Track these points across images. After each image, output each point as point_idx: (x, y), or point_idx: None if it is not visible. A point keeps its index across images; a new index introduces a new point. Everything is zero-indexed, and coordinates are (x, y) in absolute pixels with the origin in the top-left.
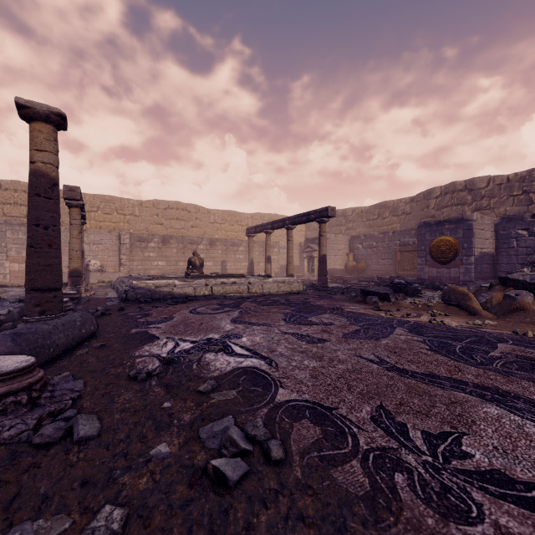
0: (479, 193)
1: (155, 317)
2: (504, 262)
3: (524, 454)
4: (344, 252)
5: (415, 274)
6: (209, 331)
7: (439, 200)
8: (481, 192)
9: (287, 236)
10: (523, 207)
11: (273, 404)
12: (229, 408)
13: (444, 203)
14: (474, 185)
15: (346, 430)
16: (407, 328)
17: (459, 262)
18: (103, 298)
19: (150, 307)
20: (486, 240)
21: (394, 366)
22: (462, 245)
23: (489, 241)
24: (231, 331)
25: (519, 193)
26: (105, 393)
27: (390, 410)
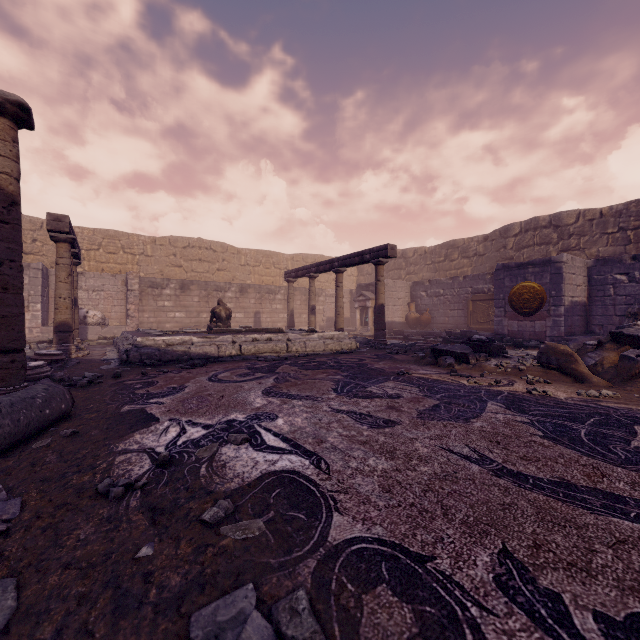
0: (566, 230)
1: (161, 387)
2: (599, 314)
3: None
4: (405, 302)
5: (491, 328)
6: (231, 408)
7: (518, 238)
8: (568, 229)
9: (336, 282)
10: (619, 248)
11: (325, 548)
12: (250, 559)
13: (524, 242)
14: (560, 220)
15: (459, 614)
16: (502, 401)
17: (545, 313)
18: (98, 360)
19: (156, 372)
20: (578, 286)
21: (503, 467)
22: (549, 292)
23: (581, 287)
24: (262, 408)
25: (614, 230)
26: (50, 524)
27: (523, 560)
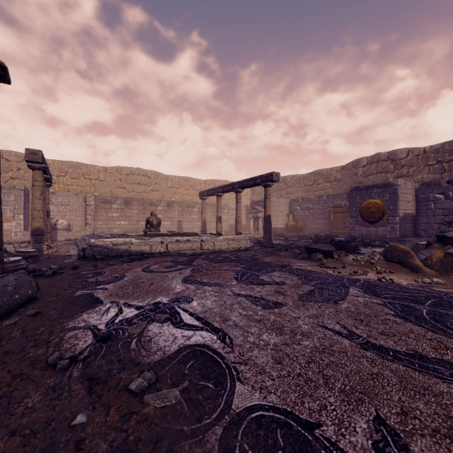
0: (400, 163)
1: (107, 276)
2: (423, 222)
3: None
4: (285, 213)
5: (347, 232)
6: (158, 293)
7: (366, 168)
8: (401, 162)
9: (236, 199)
10: (437, 175)
11: (230, 416)
12: (167, 426)
13: (370, 171)
14: (395, 155)
15: None
16: (360, 287)
17: (386, 221)
18: (63, 256)
19: (105, 264)
20: (409, 202)
21: (368, 342)
22: (388, 207)
23: (411, 203)
24: (181, 293)
25: (434, 163)
26: (5, 393)
27: (395, 426)
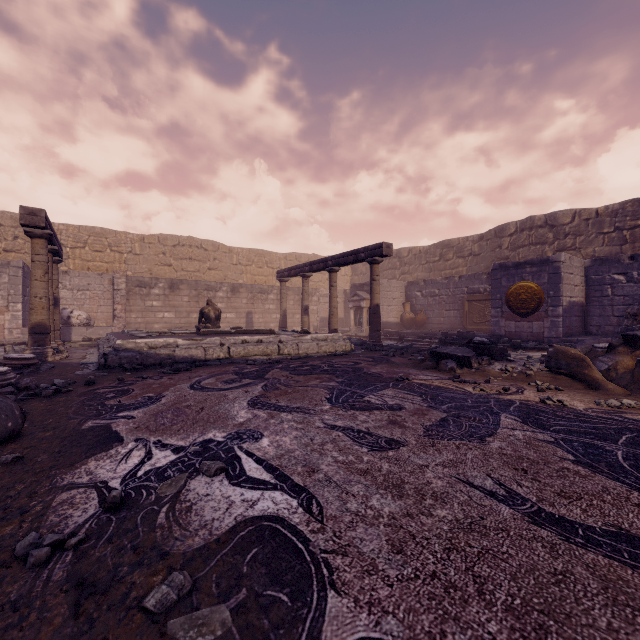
0: (562, 230)
1: (135, 396)
2: (596, 314)
3: None
4: (400, 302)
5: (487, 329)
6: (210, 424)
7: (514, 238)
8: (564, 229)
9: (330, 281)
10: (615, 247)
11: None
12: None
13: (520, 242)
14: (556, 220)
15: None
16: (516, 414)
17: (543, 313)
18: (76, 364)
19: (135, 378)
20: (576, 286)
21: (540, 510)
22: (547, 293)
23: (578, 288)
24: (245, 424)
25: (610, 230)
26: None
27: None
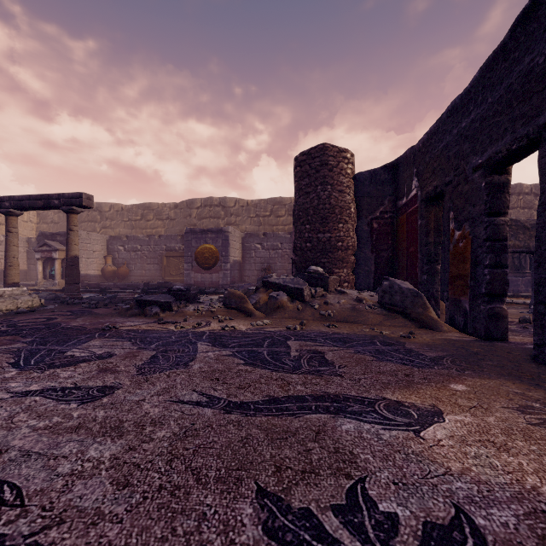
0: (229, 211)
1: None
2: (248, 269)
3: (413, 475)
4: (101, 255)
5: (182, 279)
6: None
7: (200, 211)
8: (231, 210)
9: (7, 226)
10: (256, 227)
11: None
12: None
13: (204, 214)
14: (226, 203)
15: None
16: (208, 340)
17: (219, 268)
18: None
19: None
20: (237, 250)
21: (230, 402)
22: (222, 253)
23: (239, 251)
24: None
25: (254, 216)
26: None
27: (276, 490)
